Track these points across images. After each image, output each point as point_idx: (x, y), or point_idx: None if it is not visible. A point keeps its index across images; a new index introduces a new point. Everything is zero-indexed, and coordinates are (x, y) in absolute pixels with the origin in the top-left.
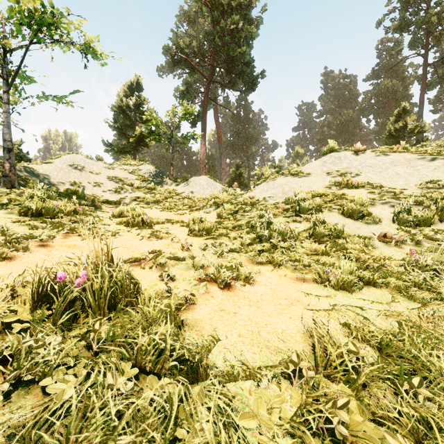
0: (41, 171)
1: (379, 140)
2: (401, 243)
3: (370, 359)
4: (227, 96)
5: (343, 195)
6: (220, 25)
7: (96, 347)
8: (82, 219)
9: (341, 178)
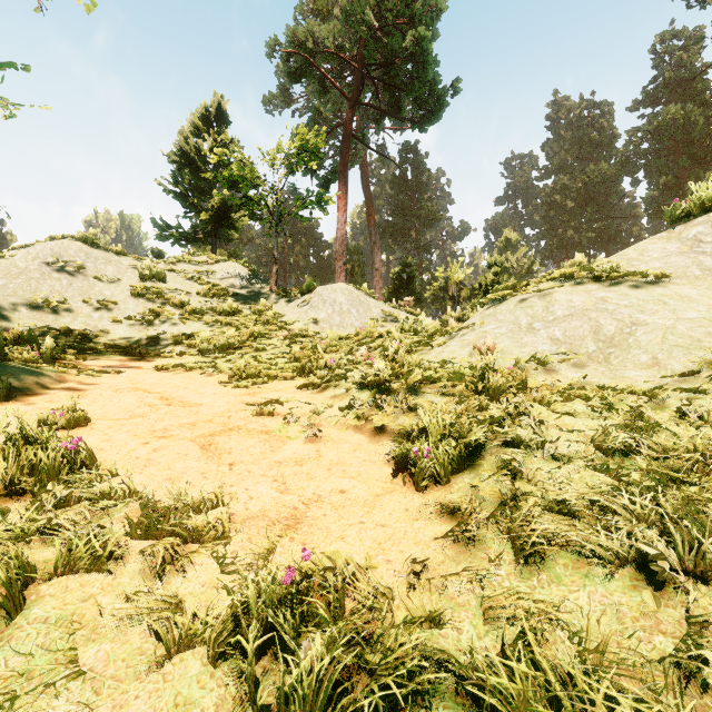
0: None
1: (655, 216)
2: None
3: None
4: (383, 145)
5: None
6: None
7: None
8: None
9: None
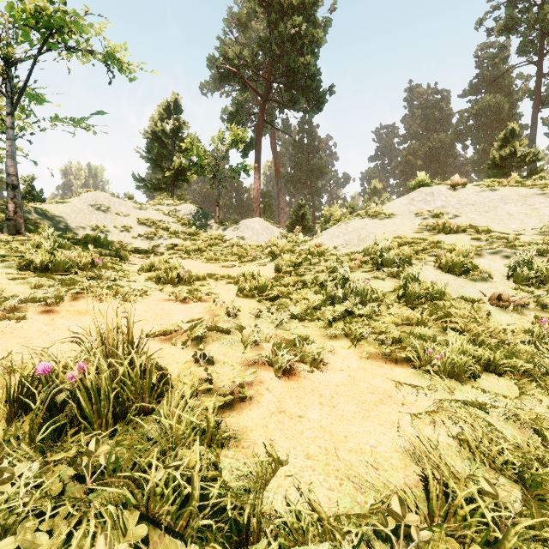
0: (56, 212)
1: (478, 171)
2: (522, 308)
3: (513, 505)
4: (286, 119)
5: (438, 243)
6: (279, 29)
7: (92, 480)
8: (101, 274)
9: (435, 220)
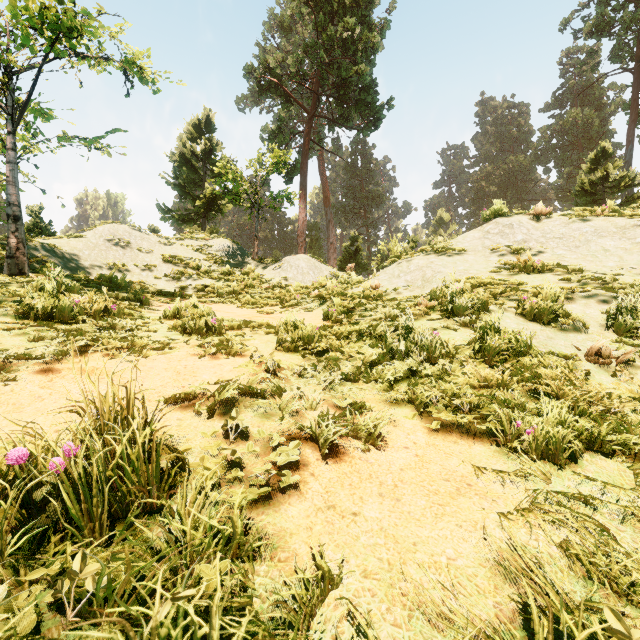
0: (67, 248)
1: (563, 199)
2: (626, 366)
3: None
4: (337, 138)
5: (520, 285)
6: (328, 32)
7: (74, 614)
8: (115, 323)
9: (514, 257)
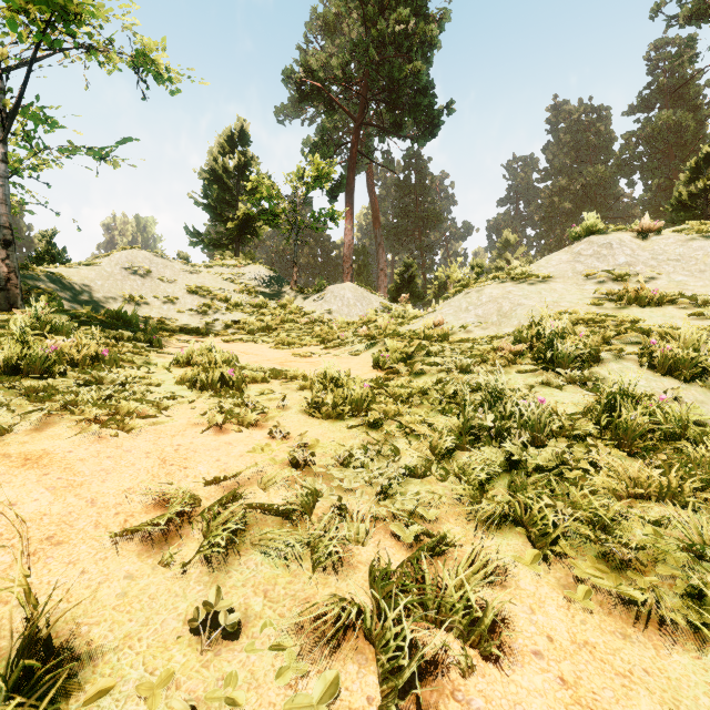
0: (77, 278)
1: (650, 216)
2: None
3: None
4: (388, 151)
5: (635, 322)
6: (378, 26)
7: None
8: (103, 376)
9: (618, 285)
